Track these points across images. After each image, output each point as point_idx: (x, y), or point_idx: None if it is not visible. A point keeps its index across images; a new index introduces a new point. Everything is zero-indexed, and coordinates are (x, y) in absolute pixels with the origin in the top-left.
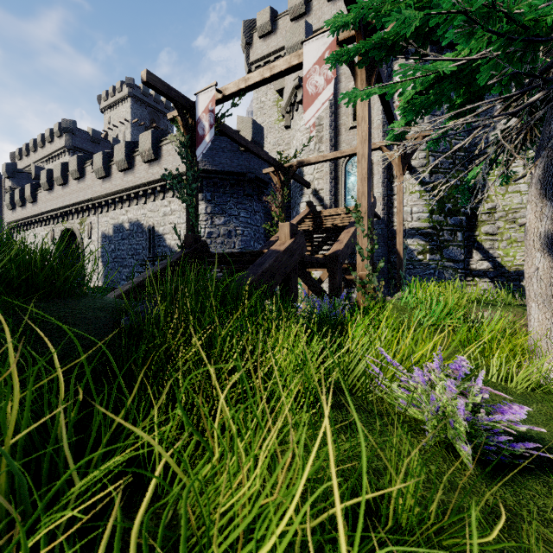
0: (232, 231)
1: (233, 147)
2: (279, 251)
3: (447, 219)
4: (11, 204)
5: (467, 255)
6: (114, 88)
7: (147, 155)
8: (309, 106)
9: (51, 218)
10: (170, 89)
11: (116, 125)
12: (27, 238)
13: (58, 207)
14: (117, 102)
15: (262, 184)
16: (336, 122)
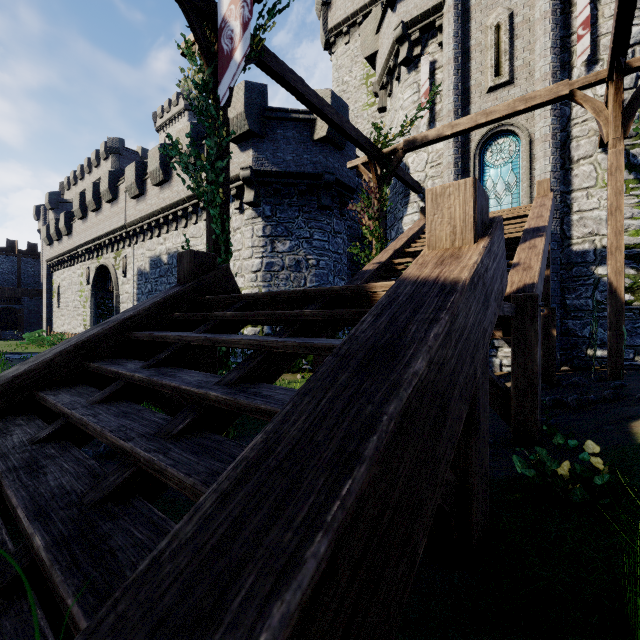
0: (301, 260)
1: (303, 136)
2: (452, 282)
3: None
4: (48, 238)
5: None
6: (170, 102)
7: None
8: None
9: (86, 252)
10: None
11: None
12: (64, 277)
13: (91, 239)
14: (174, 118)
15: (345, 191)
16: (464, 83)
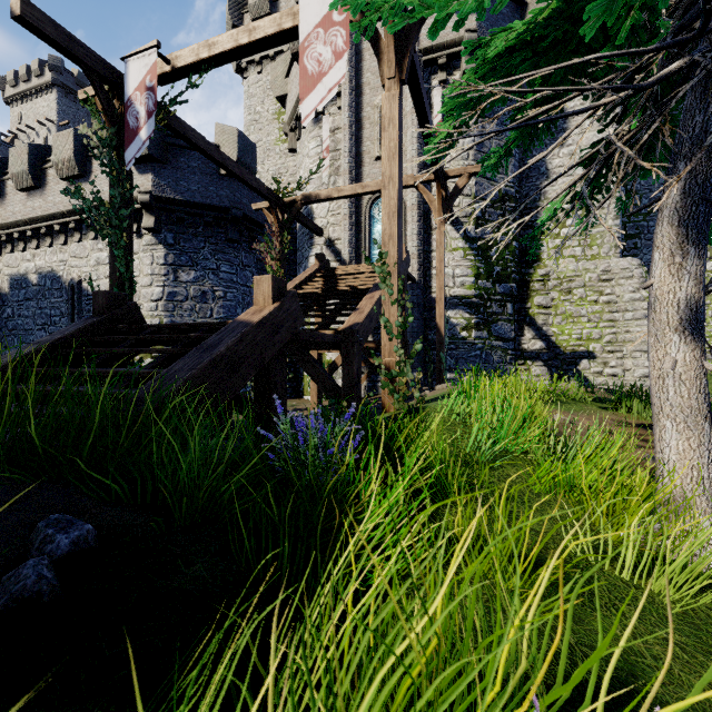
0: (207, 292)
1: (209, 168)
2: (250, 322)
3: (495, 285)
4: None
5: (518, 332)
6: (28, 69)
7: (66, 169)
8: (309, 93)
9: None
10: (75, 42)
11: (31, 126)
12: None
13: None
14: (34, 91)
15: (254, 226)
16: (358, 148)
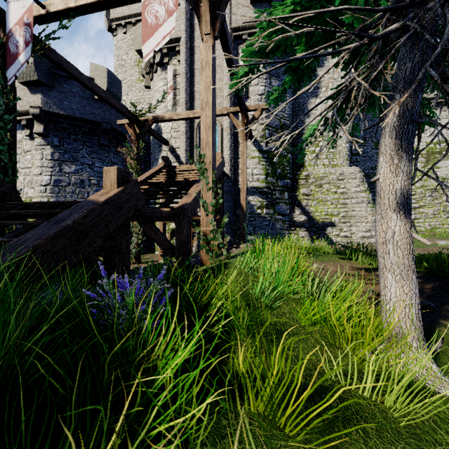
0: (85, 180)
1: (86, 93)
2: (97, 201)
3: (278, 181)
4: None
5: (291, 210)
6: None
7: None
8: (149, 38)
9: None
10: None
11: None
12: None
13: None
14: None
15: (120, 136)
16: (191, 88)
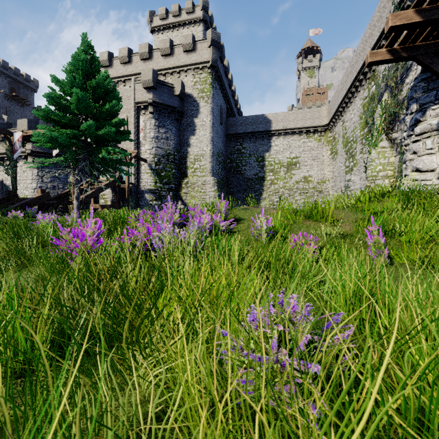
0: (56, 186)
1: None
2: (34, 197)
3: (164, 186)
4: None
5: (176, 202)
6: None
7: None
8: (55, 150)
9: None
10: (0, 129)
11: None
12: None
13: None
14: None
15: None
16: None
